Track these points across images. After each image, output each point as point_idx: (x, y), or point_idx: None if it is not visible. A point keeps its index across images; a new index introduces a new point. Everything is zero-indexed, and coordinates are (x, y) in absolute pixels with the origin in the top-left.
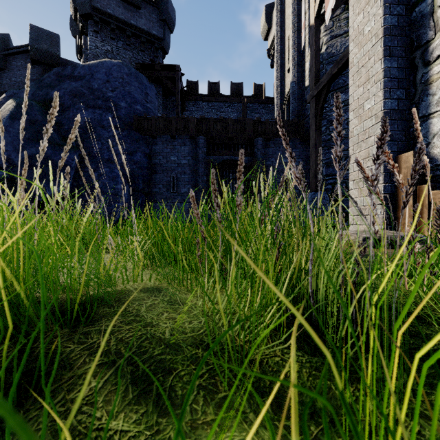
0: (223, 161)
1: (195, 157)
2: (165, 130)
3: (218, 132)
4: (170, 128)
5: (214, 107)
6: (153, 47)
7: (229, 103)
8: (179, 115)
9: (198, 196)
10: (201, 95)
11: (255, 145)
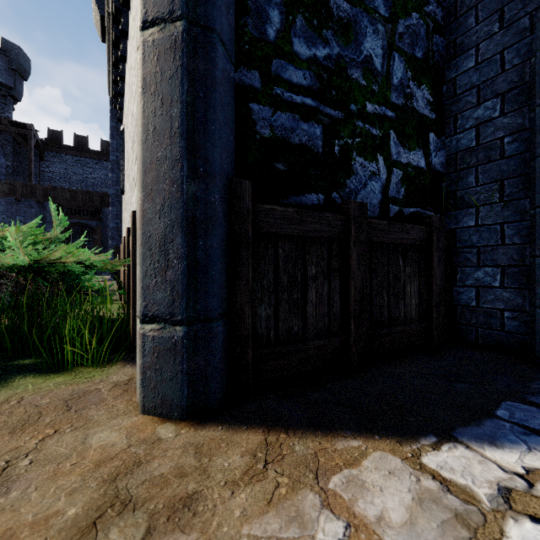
0: (72, 223)
1: (43, 218)
2: (10, 193)
3: (67, 199)
4: (16, 191)
5: (80, 162)
6: (0, 92)
7: (98, 160)
8: (31, 172)
9: None
10: (66, 146)
11: (103, 213)
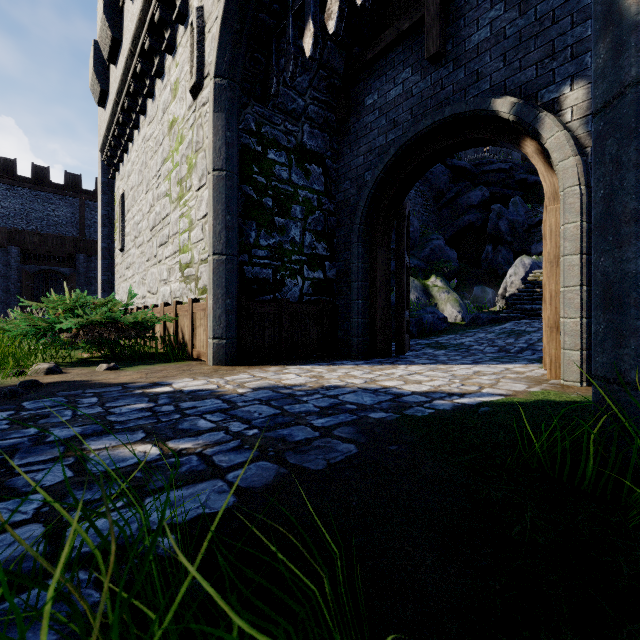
0: (42, 270)
1: (7, 264)
2: None
3: (35, 244)
4: None
5: (40, 197)
6: None
7: (62, 196)
8: None
9: (10, 301)
10: (22, 177)
11: (77, 259)
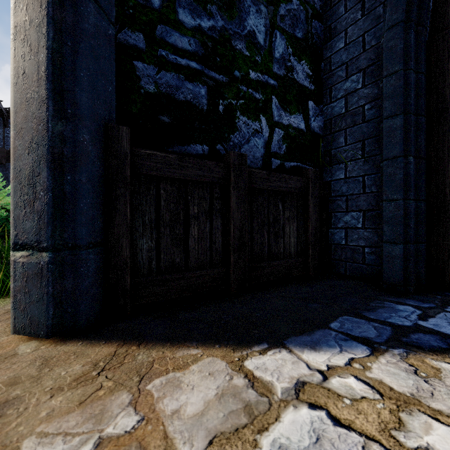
0: None
1: (6, 177)
2: None
3: None
4: None
5: None
6: None
7: None
8: None
9: None
10: None
11: None
